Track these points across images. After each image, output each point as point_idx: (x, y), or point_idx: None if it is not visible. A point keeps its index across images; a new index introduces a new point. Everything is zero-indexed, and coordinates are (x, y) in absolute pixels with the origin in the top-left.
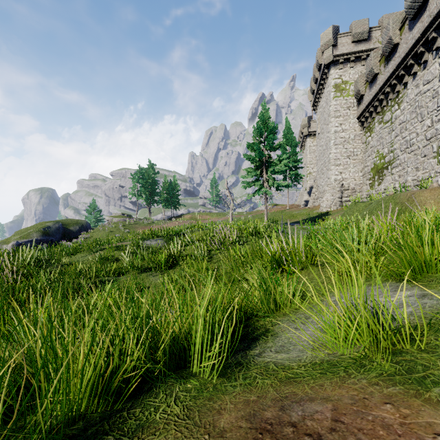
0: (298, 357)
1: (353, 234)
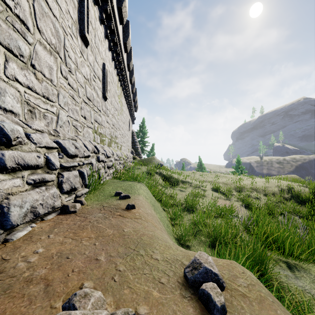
0: (240, 215)
1: (254, 218)
